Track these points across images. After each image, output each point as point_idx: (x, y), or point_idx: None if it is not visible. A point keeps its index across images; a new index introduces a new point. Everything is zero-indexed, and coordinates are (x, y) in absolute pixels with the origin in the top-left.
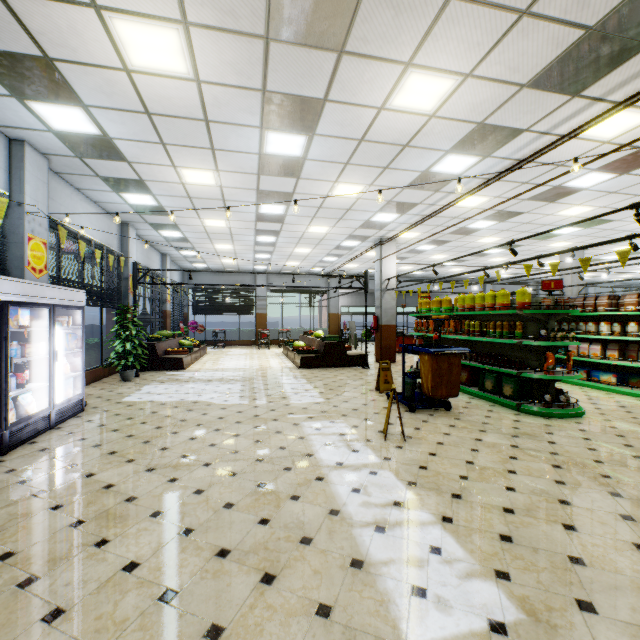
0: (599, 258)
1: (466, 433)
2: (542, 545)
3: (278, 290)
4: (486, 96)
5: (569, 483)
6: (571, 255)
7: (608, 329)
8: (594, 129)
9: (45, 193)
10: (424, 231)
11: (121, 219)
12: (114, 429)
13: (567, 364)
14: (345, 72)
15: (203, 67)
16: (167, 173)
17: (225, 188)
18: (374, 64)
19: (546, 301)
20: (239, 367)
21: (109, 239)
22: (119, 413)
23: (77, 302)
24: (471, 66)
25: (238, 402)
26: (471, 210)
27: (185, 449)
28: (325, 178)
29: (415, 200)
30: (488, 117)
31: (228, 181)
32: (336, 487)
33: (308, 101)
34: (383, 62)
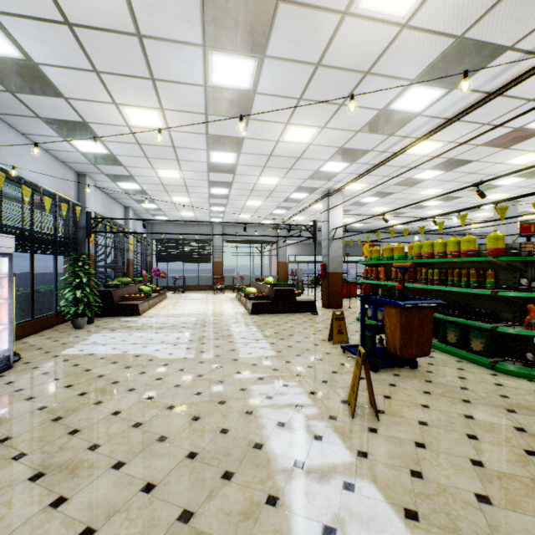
0: (528, 210)
1: (448, 405)
2: None
3: (232, 241)
4: None
5: None
6: None
7: None
8: None
9: None
10: (370, 182)
11: (77, 170)
12: (29, 396)
13: None
14: None
15: None
16: (110, 113)
17: (173, 132)
18: None
19: (528, 246)
20: (193, 313)
21: (64, 188)
22: (48, 371)
23: None
24: None
25: (183, 356)
26: (421, 158)
27: (100, 433)
28: (276, 119)
29: (367, 146)
30: (471, 27)
31: (175, 123)
32: (298, 523)
33: (257, 1)
34: None
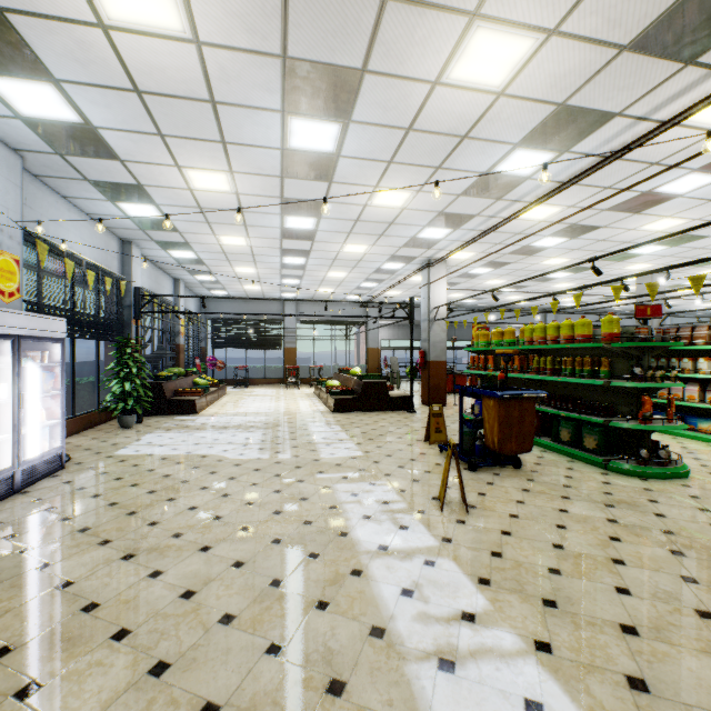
0: (681, 283)
1: (545, 501)
2: (696, 698)
3: (309, 321)
4: (573, 64)
5: (703, 581)
6: (666, 275)
7: (709, 366)
8: (705, 112)
9: (18, 198)
10: (480, 250)
11: (122, 236)
12: (95, 494)
13: (668, 410)
14: (390, 28)
15: (202, 21)
16: (170, 176)
17: (242, 195)
18: (429, 15)
19: (642, 331)
20: (262, 411)
21: (107, 259)
22: (107, 471)
23: (53, 333)
24: (558, 17)
25: (256, 456)
26: (538, 224)
27: (180, 524)
28: (363, 182)
29: (472, 211)
30: (572, 95)
31: (245, 186)
32: (379, 587)
33: (342, 72)
34: (441, 12)
